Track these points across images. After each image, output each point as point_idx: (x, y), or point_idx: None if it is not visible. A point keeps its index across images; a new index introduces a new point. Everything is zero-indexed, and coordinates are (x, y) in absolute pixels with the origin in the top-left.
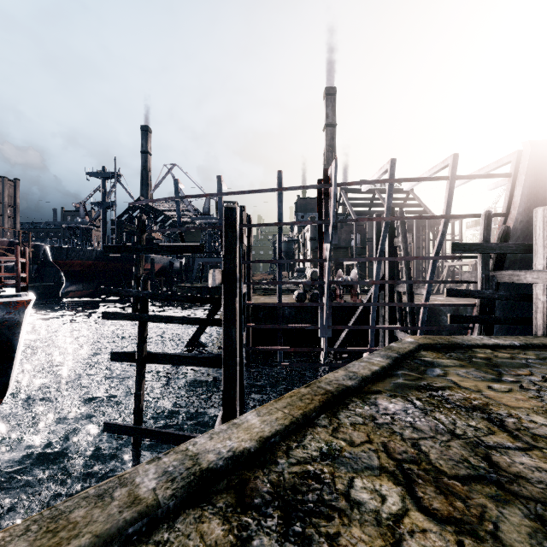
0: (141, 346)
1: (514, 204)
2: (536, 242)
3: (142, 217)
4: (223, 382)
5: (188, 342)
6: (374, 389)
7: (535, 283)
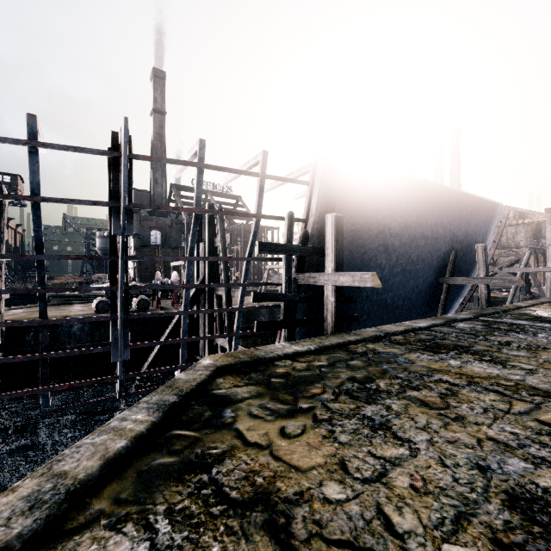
0: None
1: (311, 211)
2: (327, 246)
3: None
4: None
5: None
6: (90, 510)
7: (326, 285)
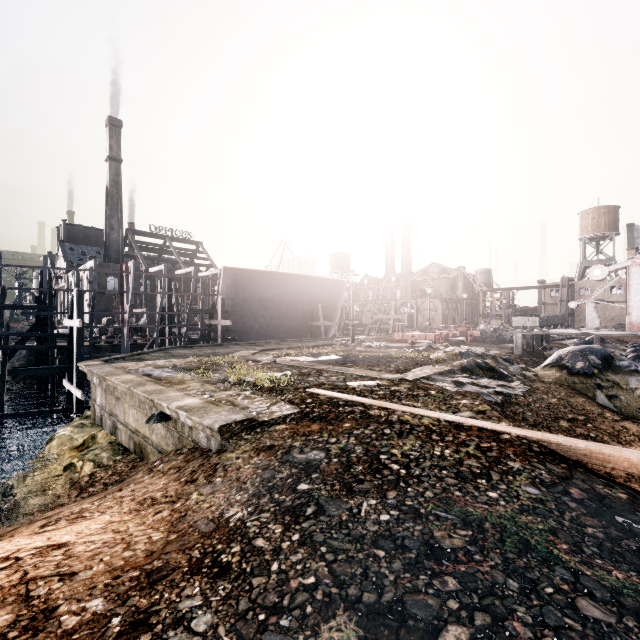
0: (5, 365)
1: (220, 291)
2: (219, 309)
3: (6, 287)
4: (77, 373)
5: None
6: (152, 353)
7: (218, 324)
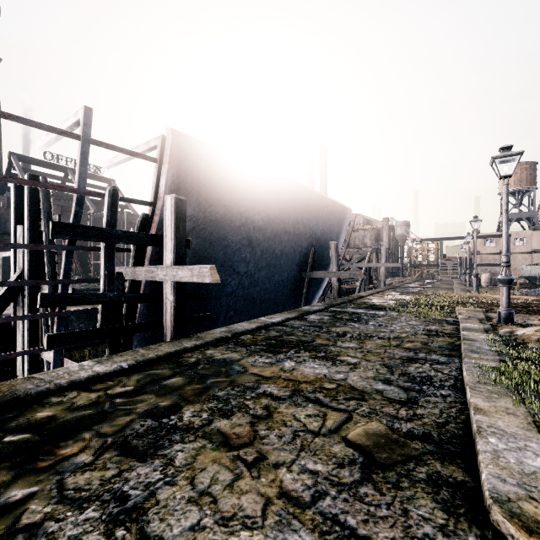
0: None
1: (160, 194)
2: (166, 234)
3: None
4: None
5: None
6: None
7: (165, 280)
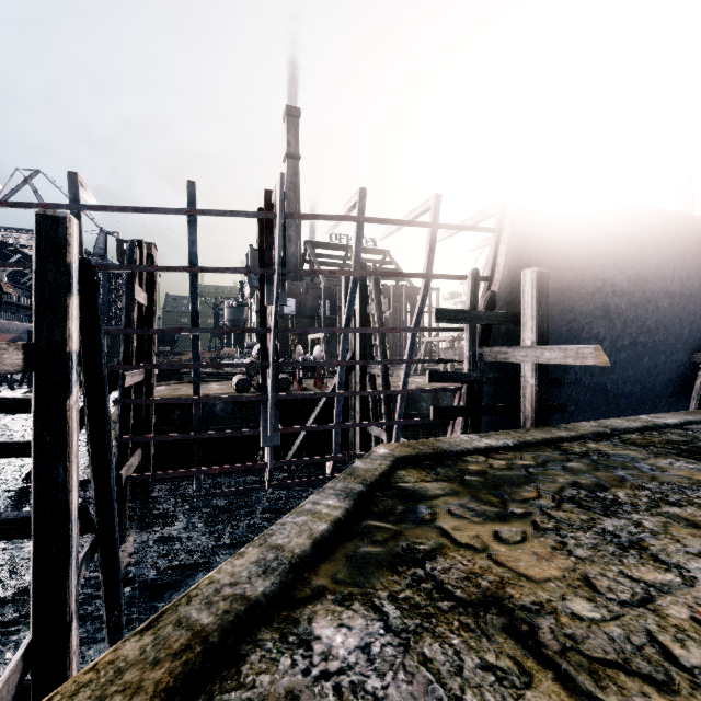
0: None
1: (498, 266)
2: (524, 311)
3: None
4: (33, 575)
5: (29, 472)
6: (313, 585)
7: (524, 362)
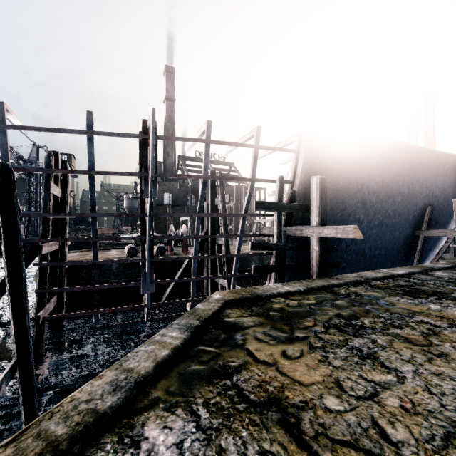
0: None
1: (297, 174)
2: (312, 203)
3: None
4: None
5: None
6: (151, 396)
7: (312, 236)
